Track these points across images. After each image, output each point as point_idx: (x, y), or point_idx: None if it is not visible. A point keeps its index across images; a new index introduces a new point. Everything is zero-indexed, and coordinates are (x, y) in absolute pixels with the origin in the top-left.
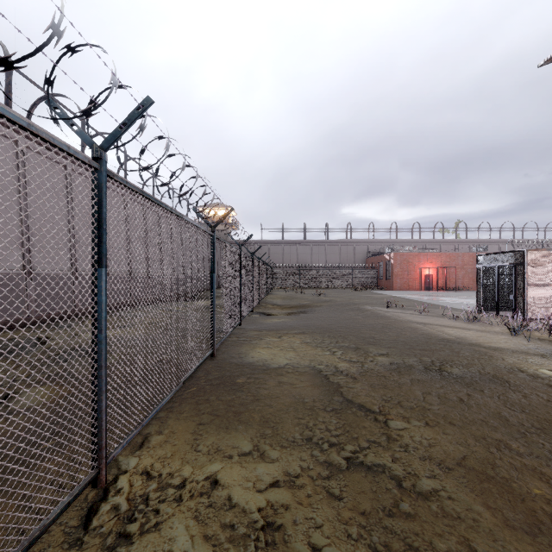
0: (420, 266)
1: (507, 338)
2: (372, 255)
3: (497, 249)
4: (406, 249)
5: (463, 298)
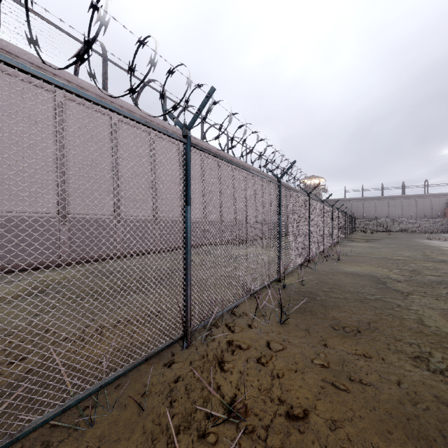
0: None
1: None
2: None
3: None
4: None
5: None
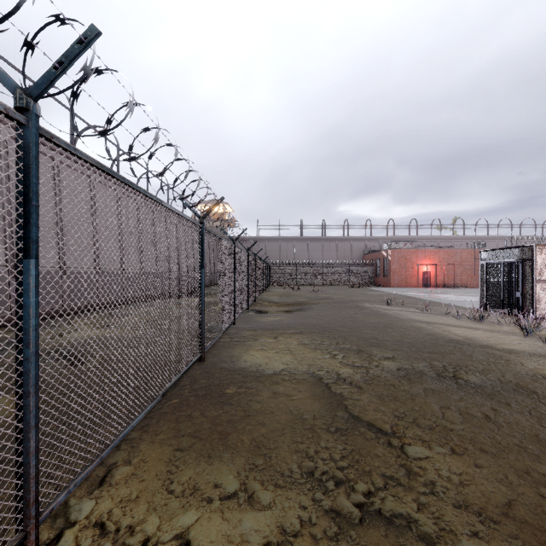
0: (418, 263)
1: (520, 339)
2: (369, 252)
3: (494, 246)
4: (404, 246)
5: (463, 296)
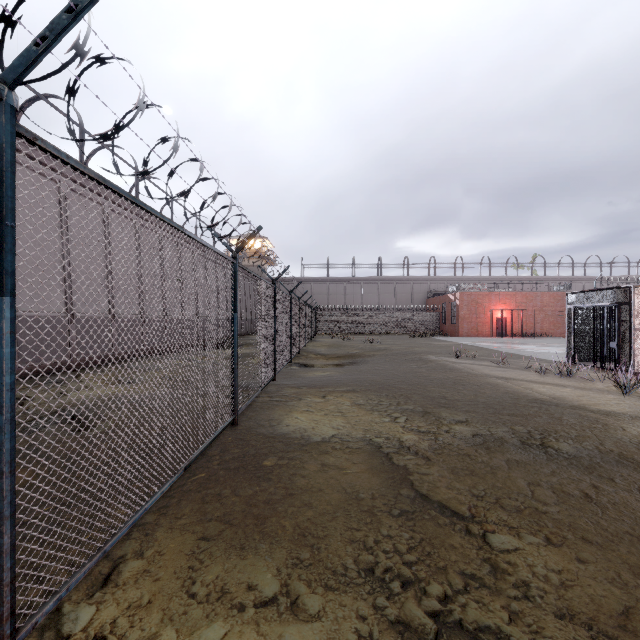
0: (491, 308)
1: (617, 398)
2: (433, 295)
3: (581, 288)
4: (475, 288)
5: (545, 346)
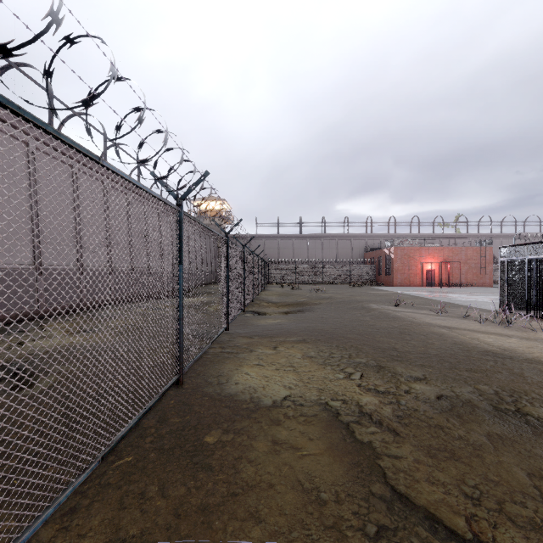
0: (421, 261)
1: None
2: (370, 250)
3: (498, 244)
4: (407, 243)
5: (473, 295)
